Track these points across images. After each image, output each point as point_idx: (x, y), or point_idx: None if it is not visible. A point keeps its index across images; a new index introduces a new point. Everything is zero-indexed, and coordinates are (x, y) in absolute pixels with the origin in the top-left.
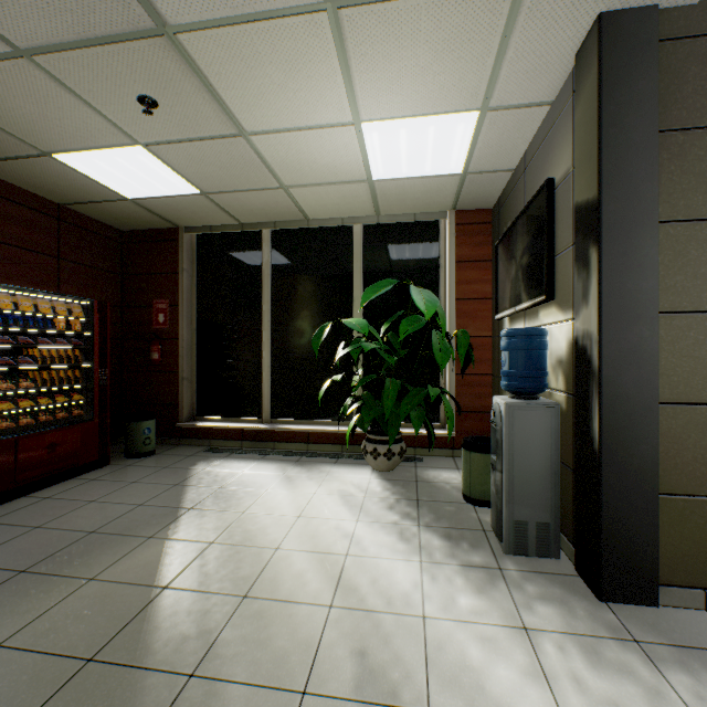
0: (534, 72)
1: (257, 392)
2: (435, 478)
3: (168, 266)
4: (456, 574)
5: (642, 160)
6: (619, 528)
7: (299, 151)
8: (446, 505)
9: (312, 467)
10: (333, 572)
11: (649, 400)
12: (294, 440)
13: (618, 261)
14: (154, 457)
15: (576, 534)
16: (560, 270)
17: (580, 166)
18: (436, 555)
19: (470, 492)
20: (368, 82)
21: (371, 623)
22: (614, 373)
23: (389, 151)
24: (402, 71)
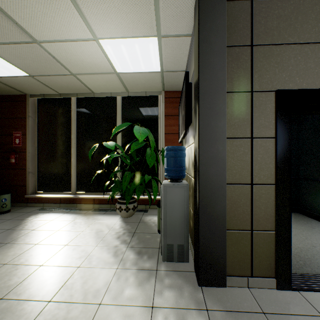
0: (177, 16)
1: (69, 179)
2: (149, 220)
3: (21, 114)
4: (132, 275)
5: (218, 60)
6: (208, 248)
7: (72, 54)
8: (147, 235)
9: (90, 217)
10: (64, 278)
11: (221, 182)
12: (87, 202)
13: (207, 111)
14: (7, 214)
15: (194, 250)
16: (193, 117)
17: (195, 63)
18: (127, 264)
19: (159, 227)
20: (92, 15)
21: (67, 311)
22: (205, 169)
23: (120, 57)
24: (108, 9)
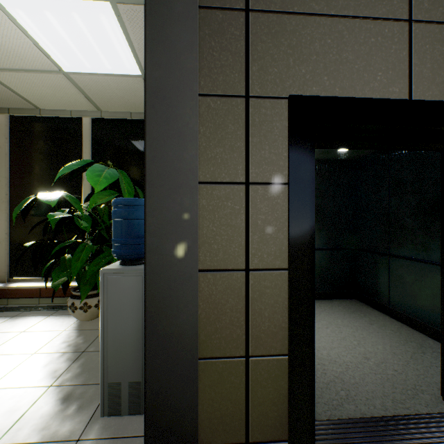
0: None
1: None
2: None
3: None
4: None
5: (183, 30)
6: (162, 398)
7: None
8: None
9: (20, 323)
10: None
11: (189, 268)
12: (27, 295)
13: (161, 129)
14: None
15: None
16: None
17: None
18: (25, 430)
19: None
20: None
21: None
22: (158, 242)
23: (55, 39)
24: None
